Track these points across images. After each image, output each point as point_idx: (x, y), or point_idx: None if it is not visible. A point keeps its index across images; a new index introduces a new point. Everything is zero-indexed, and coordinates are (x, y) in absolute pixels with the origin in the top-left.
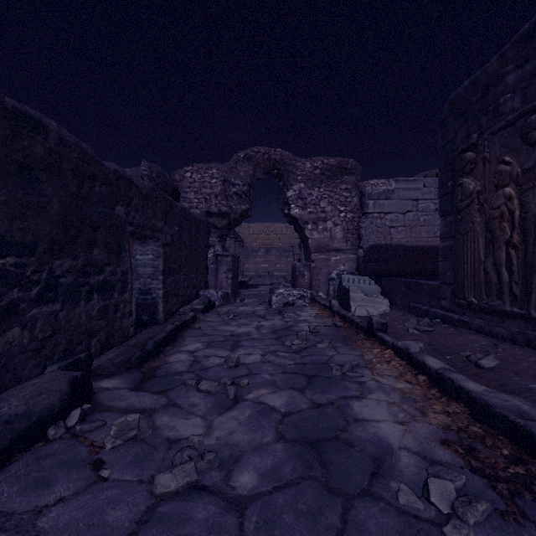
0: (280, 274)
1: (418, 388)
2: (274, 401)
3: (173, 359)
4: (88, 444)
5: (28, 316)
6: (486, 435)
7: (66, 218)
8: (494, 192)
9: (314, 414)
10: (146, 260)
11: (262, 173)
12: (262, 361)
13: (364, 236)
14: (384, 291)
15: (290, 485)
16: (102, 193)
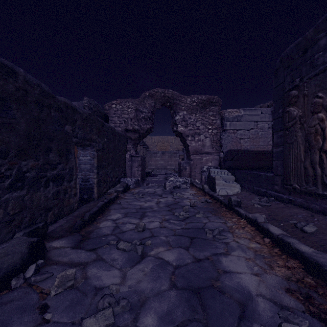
0: (171, 167)
1: (265, 247)
2: (168, 257)
3: (102, 225)
4: (38, 291)
5: (2, 200)
6: (317, 286)
7: (30, 133)
8: (311, 116)
9: (196, 267)
10: (86, 159)
11: (160, 105)
12: (160, 226)
13: (224, 144)
14: (237, 179)
15: (180, 326)
16: (56, 117)
